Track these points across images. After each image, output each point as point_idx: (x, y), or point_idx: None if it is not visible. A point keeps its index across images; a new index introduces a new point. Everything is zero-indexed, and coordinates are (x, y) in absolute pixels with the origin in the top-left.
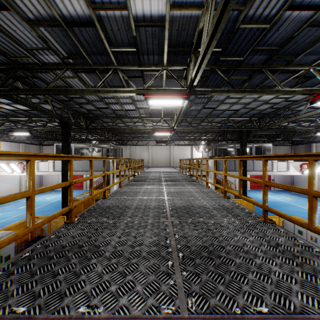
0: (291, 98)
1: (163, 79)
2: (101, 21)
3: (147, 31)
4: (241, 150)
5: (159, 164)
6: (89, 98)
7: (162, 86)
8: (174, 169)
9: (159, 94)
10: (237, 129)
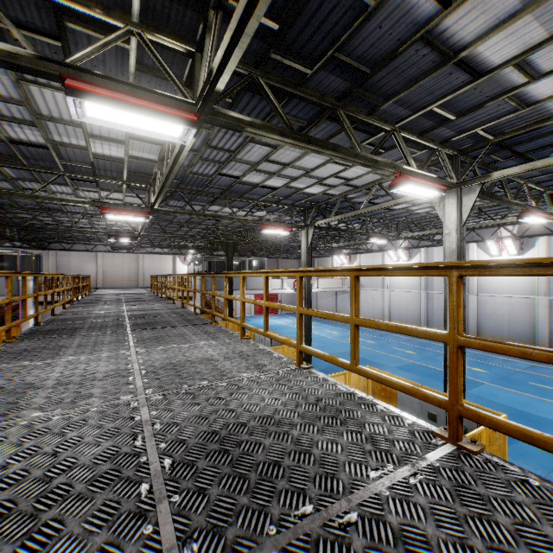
0: (265, 217)
1: (123, 188)
2: (57, 148)
3: (106, 161)
4: (227, 265)
5: (118, 284)
6: None
7: (122, 192)
8: (143, 290)
9: (118, 210)
10: (223, 240)
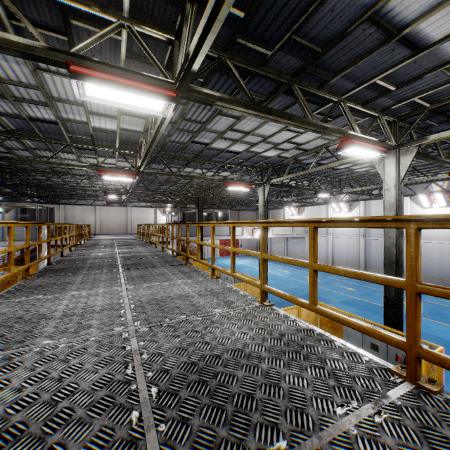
0: (229, 177)
1: (116, 154)
2: (64, 123)
3: (103, 133)
4: (198, 216)
5: (112, 231)
6: (21, 154)
7: (115, 158)
8: (131, 236)
9: (112, 172)
10: (194, 196)
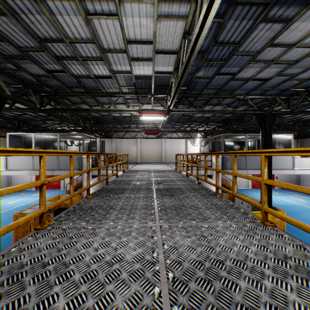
0: None
1: None
2: None
3: None
4: (263, 141)
5: (149, 160)
6: (17, 41)
7: None
8: (167, 167)
9: None
10: (258, 111)
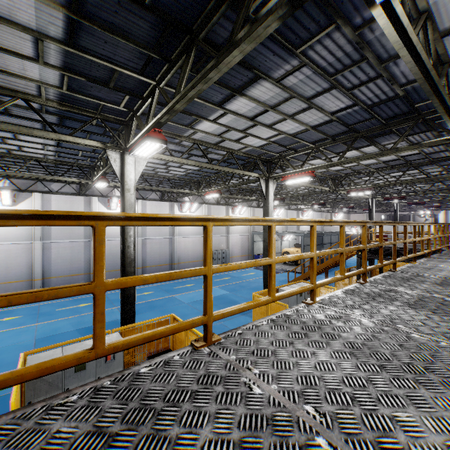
0: None
1: None
2: None
3: None
4: None
5: None
6: None
7: None
8: None
9: None
10: None
